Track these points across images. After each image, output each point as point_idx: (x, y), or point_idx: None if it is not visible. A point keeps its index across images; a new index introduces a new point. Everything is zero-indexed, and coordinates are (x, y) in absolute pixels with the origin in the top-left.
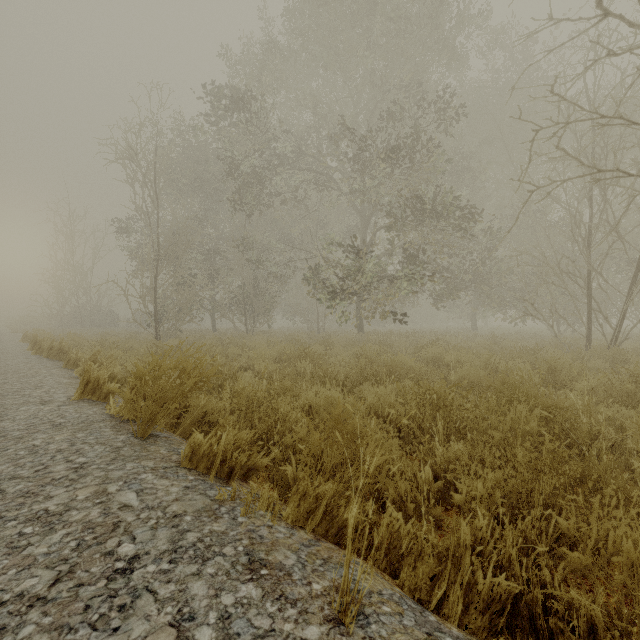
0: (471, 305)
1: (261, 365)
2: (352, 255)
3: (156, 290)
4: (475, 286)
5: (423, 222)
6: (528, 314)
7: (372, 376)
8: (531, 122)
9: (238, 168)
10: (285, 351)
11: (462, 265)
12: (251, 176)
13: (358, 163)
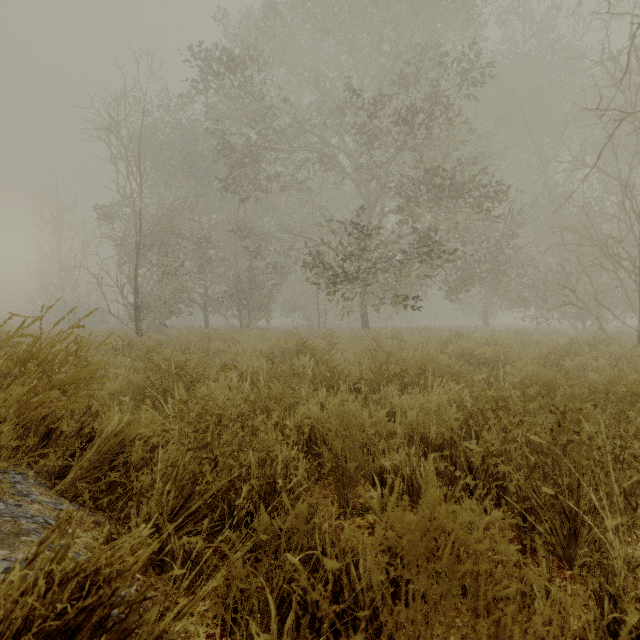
0: (481, 301)
1: (247, 362)
2: (359, 236)
3: (136, 279)
4: (492, 277)
5: (439, 200)
6: (568, 303)
7: (397, 377)
8: (628, 13)
9: (229, 143)
10: (280, 346)
11: (477, 254)
12: (244, 153)
13: (365, 133)
